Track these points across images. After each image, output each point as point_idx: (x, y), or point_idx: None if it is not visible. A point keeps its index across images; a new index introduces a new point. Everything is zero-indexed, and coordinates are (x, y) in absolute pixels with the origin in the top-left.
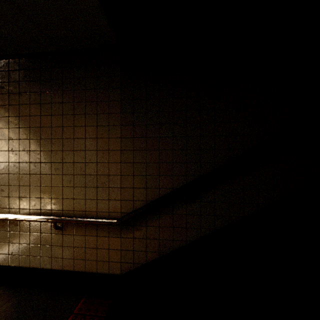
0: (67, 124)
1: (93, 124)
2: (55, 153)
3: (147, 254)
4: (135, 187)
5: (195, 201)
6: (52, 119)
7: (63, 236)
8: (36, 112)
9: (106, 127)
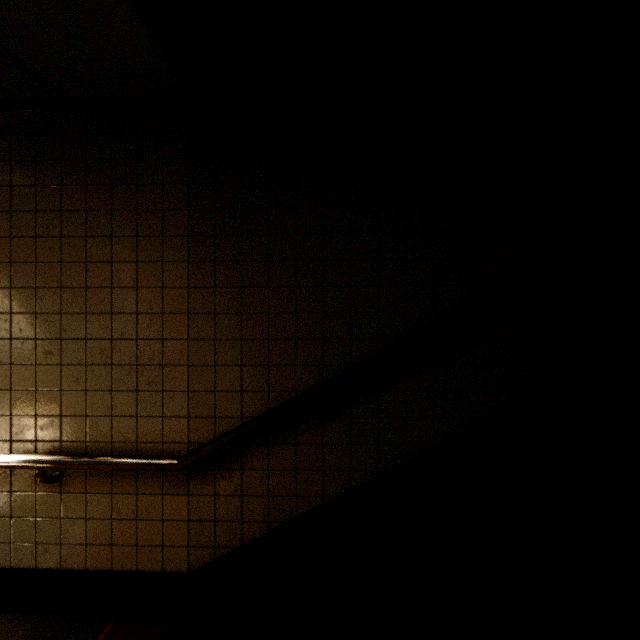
0: (72, 257)
1: (128, 257)
2: (45, 319)
3: (243, 527)
4: (218, 390)
5: (341, 416)
6: (38, 245)
7: (63, 497)
8: (0, 230)
9: (158, 265)
